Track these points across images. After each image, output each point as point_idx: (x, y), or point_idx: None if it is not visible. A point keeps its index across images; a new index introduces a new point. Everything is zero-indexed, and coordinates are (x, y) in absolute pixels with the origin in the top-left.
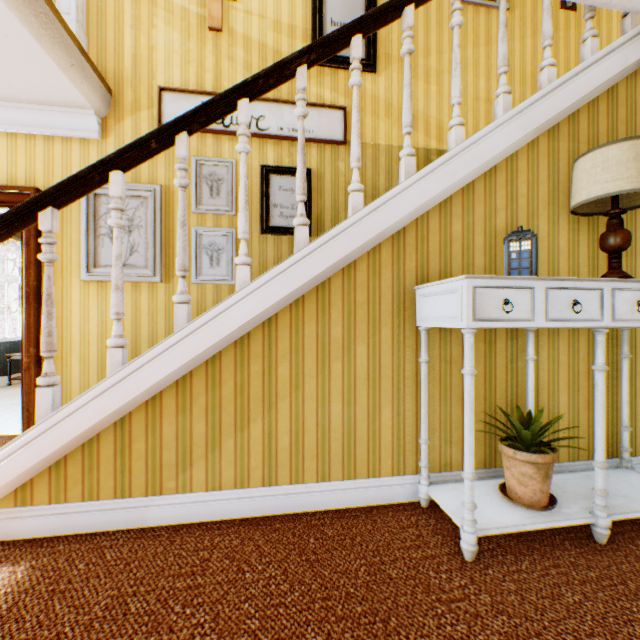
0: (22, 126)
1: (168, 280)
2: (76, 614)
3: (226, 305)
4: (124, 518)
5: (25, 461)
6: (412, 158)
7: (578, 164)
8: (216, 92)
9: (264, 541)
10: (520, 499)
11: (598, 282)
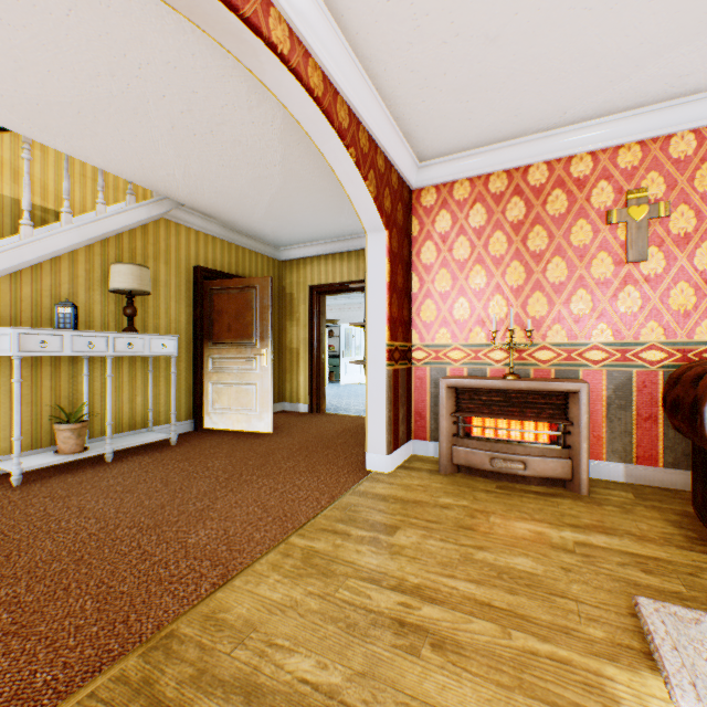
0: None
1: None
2: None
3: None
4: None
5: None
6: None
7: (112, 268)
8: None
9: None
10: (66, 452)
11: (107, 333)
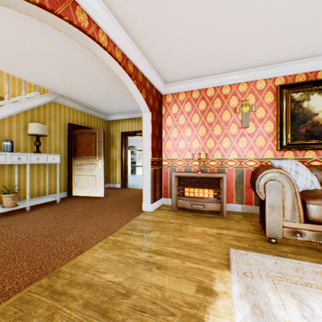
0: None
1: None
2: None
3: None
4: None
5: None
6: None
7: (29, 124)
8: None
9: None
10: (7, 207)
11: (27, 154)
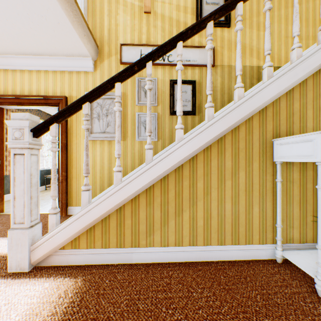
0: (59, 67)
1: (124, 139)
2: (113, 307)
3: (172, 150)
4: (121, 258)
5: (77, 227)
6: (271, 68)
7: None
8: (147, 44)
9: (196, 275)
10: None
11: None
